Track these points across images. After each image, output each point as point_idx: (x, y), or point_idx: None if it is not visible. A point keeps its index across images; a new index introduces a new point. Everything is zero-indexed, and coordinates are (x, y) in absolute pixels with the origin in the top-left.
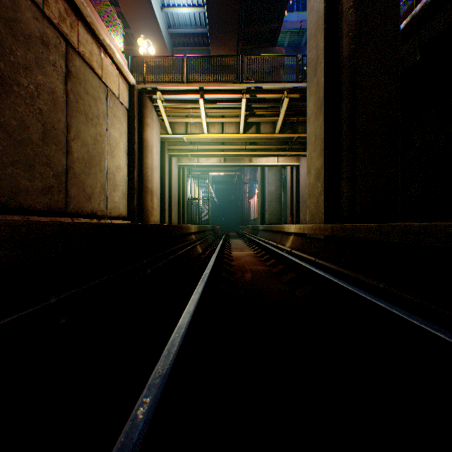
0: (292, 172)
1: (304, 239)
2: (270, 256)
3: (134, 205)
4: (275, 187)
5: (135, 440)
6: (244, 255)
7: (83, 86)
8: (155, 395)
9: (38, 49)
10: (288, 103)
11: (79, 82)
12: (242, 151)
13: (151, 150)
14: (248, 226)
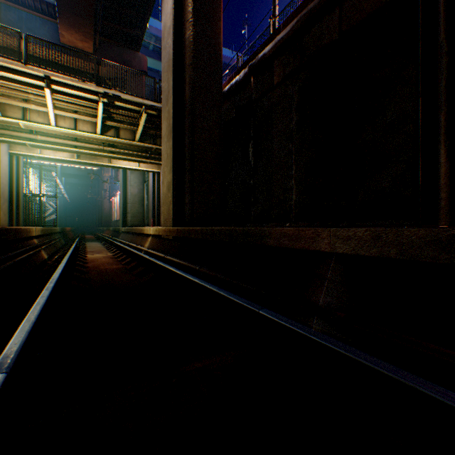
0: (155, 178)
1: (160, 240)
2: (128, 256)
3: None
4: (138, 190)
5: (24, 336)
6: (102, 257)
7: None
8: (30, 325)
9: None
10: (148, 117)
11: None
12: (101, 151)
13: None
14: (110, 228)
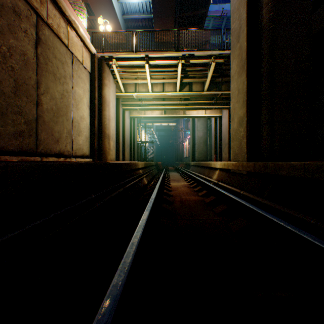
0: (216, 122)
1: (228, 174)
2: (202, 187)
3: (95, 147)
4: (202, 133)
5: None
6: (180, 186)
7: (52, 51)
8: None
9: (10, 17)
10: (214, 67)
11: (48, 48)
12: (178, 105)
13: (108, 104)
14: (182, 162)
